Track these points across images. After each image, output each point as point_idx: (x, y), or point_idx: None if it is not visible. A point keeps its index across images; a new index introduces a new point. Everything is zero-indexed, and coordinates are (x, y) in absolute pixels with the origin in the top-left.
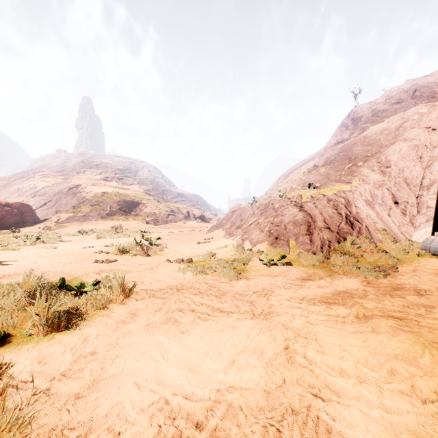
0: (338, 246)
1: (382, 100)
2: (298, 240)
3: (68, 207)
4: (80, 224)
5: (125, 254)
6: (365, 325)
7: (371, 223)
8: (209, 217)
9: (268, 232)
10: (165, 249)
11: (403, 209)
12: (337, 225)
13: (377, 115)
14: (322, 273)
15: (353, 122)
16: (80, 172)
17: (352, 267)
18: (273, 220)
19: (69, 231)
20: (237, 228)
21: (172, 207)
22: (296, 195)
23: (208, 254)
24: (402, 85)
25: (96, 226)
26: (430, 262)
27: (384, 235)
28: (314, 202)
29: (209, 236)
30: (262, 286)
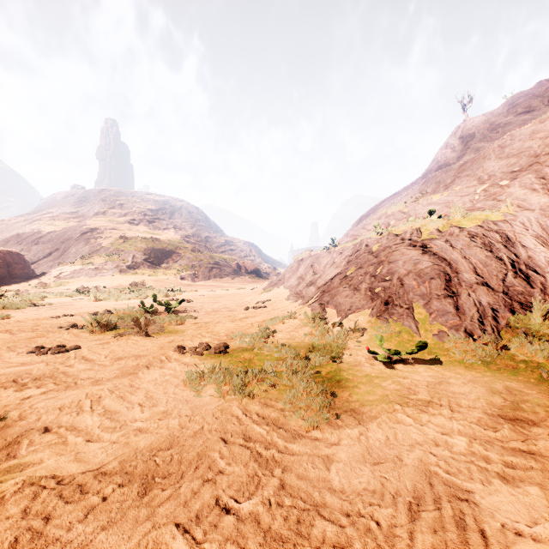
0: (514, 318)
1: (503, 111)
2: (430, 307)
3: (77, 257)
4: (89, 279)
5: (110, 332)
6: None
7: None
8: (265, 272)
9: (369, 291)
10: (188, 320)
11: None
12: (499, 279)
13: (497, 130)
14: (532, 391)
15: (462, 141)
16: (99, 213)
17: None
18: (374, 270)
19: (69, 290)
20: (309, 286)
21: (217, 258)
22: (409, 229)
23: (259, 333)
24: (532, 88)
25: (111, 282)
26: None
27: None
28: (447, 240)
29: (265, 297)
30: (418, 462)
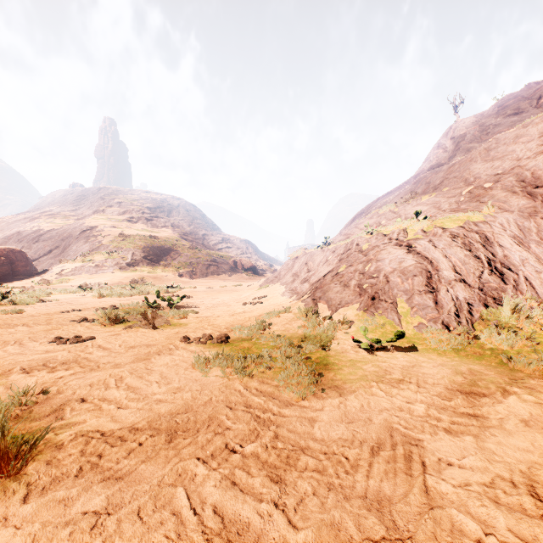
0: (487, 312)
1: (493, 112)
2: (412, 302)
3: (78, 254)
4: (90, 276)
5: (119, 325)
6: None
7: (533, 273)
8: (262, 269)
9: (358, 287)
10: (190, 315)
11: None
12: (476, 276)
13: (487, 131)
14: (490, 372)
15: (453, 141)
16: (98, 211)
17: None
18: (363, 268)
19: (71, 286)
20: (303, 282)
21: (214, 256)
22: (397, 230)
23: (257, 325)
24: (521, 90)
25: (111, 279)
26: None
27: None
28: (430, 240)
29: (261, 293)
30: (384, 421)
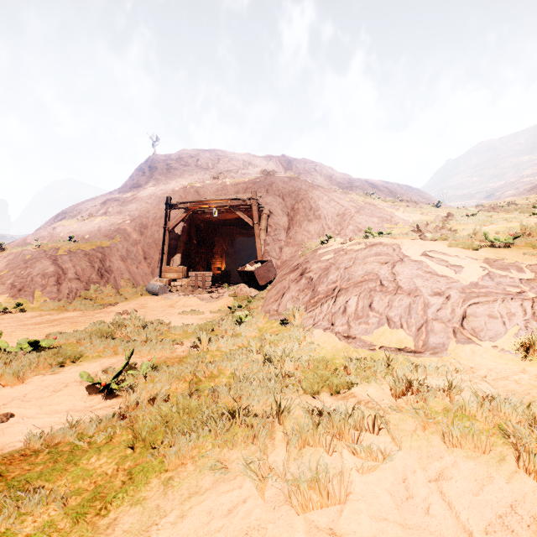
0: (84, 293)
1: (175, 158)
2: (45, 291)
3: None
4: None
5: None
6: (51, 327)
7: (120, 274)
8: None
9: (11, 285)
10: None
11: (149, 263)
12: (88, 276)
13: (170, 171)
14: (56, 312)
15: (150, 169)
16: None
17: (81, 305)
18: (20, 272)
19: None
20: None
21: None
22: (54, 247)
23: None
24: (190, 150)
25: None
26: (144, 298)
27: (126, 283)
28: (70, 256)
29: None
30: None
